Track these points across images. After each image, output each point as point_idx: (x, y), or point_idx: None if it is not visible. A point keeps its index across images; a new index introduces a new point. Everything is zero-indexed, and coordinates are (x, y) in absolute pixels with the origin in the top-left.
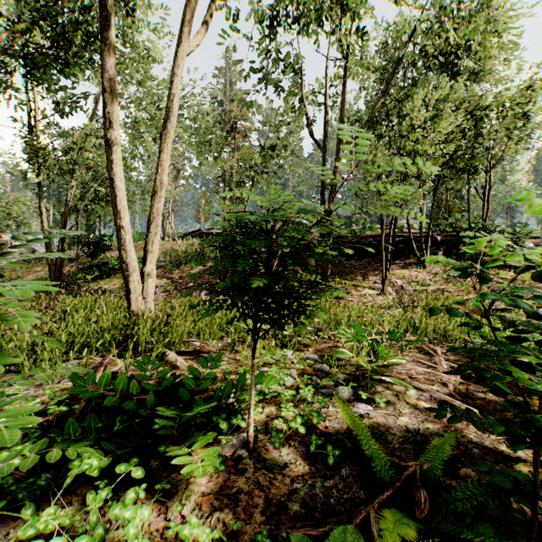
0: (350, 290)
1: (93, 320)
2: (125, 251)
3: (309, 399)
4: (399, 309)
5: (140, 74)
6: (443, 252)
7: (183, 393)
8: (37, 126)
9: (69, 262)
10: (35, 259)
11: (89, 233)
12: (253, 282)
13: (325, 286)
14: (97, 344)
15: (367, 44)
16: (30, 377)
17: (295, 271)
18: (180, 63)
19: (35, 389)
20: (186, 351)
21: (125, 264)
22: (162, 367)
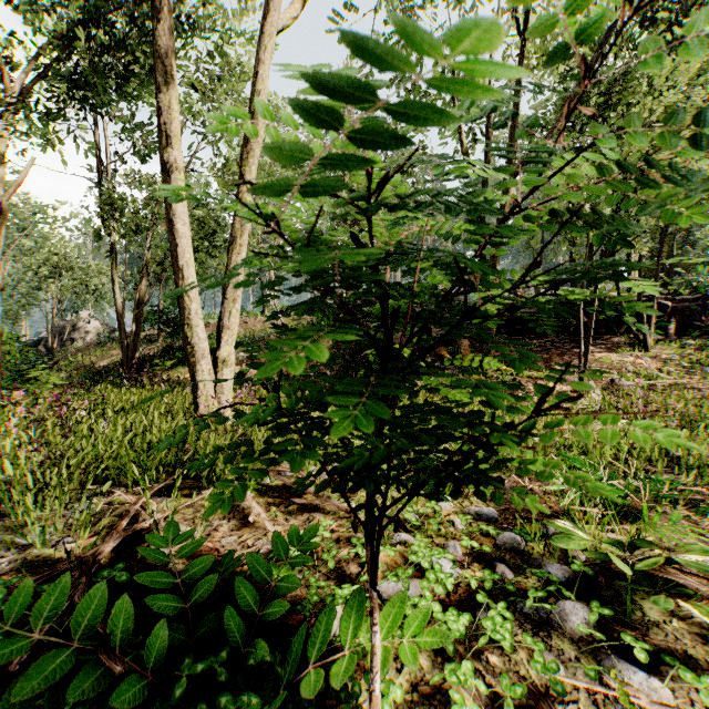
0: (525, 384)
1: (131, 433)
2: (191, 327)
3: (505, 644)
4: (627, 421)
5: (231, 98)
6: (674, 326)
7: (231, 620)
8: (108, 174)
9: (148, 344)
10: (111, 340)
11: (174, 307)
12: (385, 412)
13: (486, 378)
14: (104, 488)
15: (553, 8)
16: (23, 527)
17: (439, 355)
18: (270, 44)
19: (12, 558)
20: (272, 485)
21: (191, 346)
22: (226, 518)
